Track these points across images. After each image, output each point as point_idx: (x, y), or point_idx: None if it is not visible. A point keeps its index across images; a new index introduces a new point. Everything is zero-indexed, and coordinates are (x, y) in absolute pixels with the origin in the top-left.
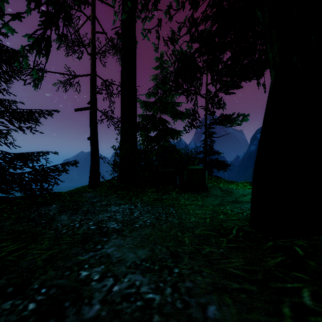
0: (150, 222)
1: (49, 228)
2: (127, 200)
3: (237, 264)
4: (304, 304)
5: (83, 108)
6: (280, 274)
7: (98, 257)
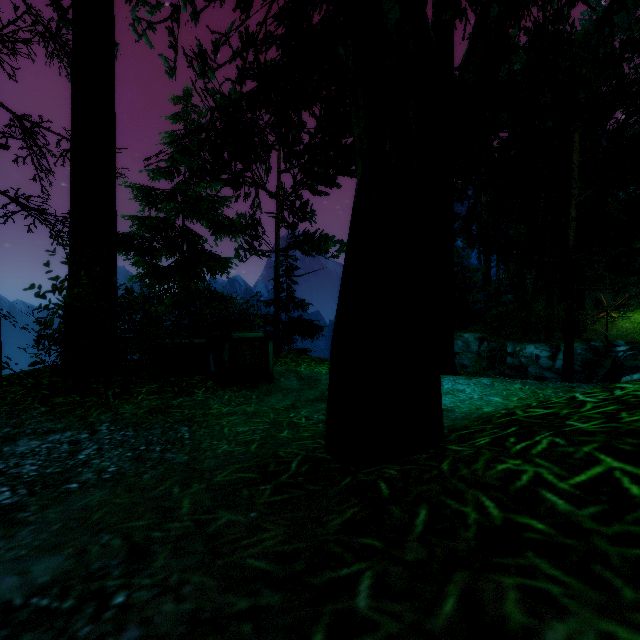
0: (115, 471)
1: None
2: (73, 419)
3: (270, 543)
4: (354, 610)
5: None
6: (339, 548)
7: None
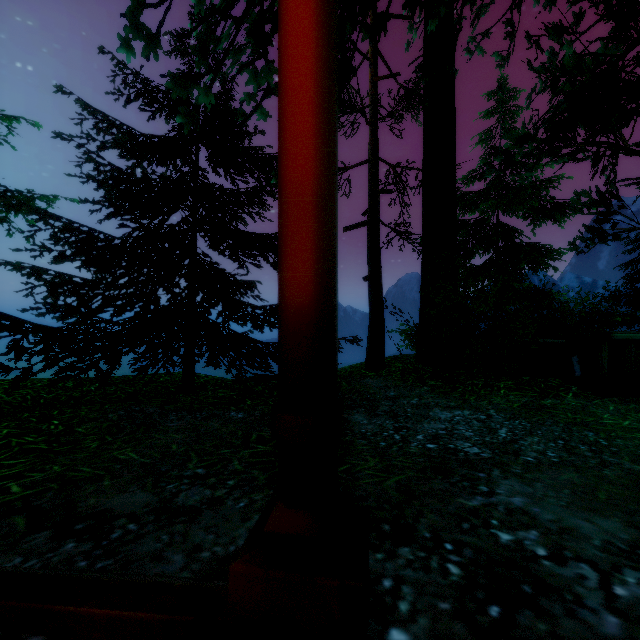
0: (558, 457)
1: (352, 434)
2: (458, 400)
3: None
4: None
5: (356, 224)
6: None
7: (505, 511)
